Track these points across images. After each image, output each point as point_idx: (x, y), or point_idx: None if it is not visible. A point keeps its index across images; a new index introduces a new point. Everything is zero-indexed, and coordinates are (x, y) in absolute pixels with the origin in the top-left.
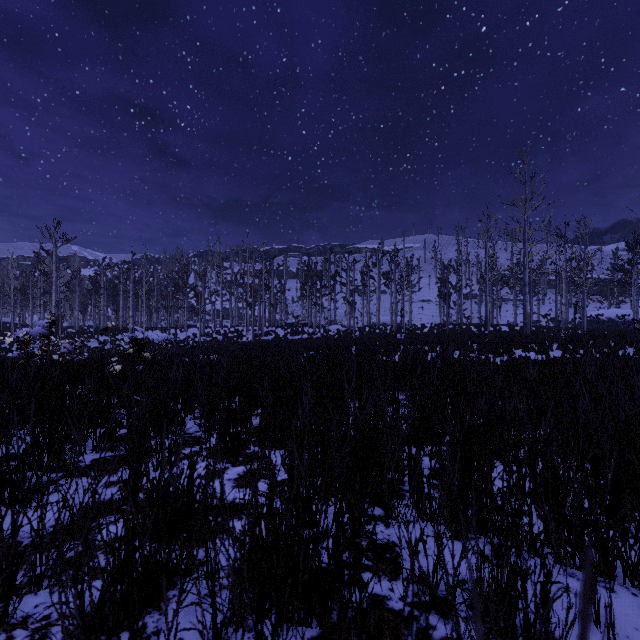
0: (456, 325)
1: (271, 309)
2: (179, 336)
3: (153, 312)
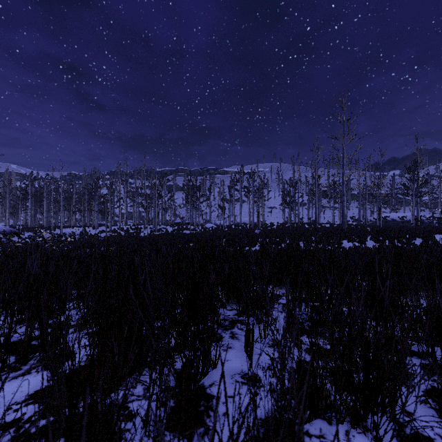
0: (294, 224)
1: (163, 212)
2: (91, 232)
3: (71, 214)
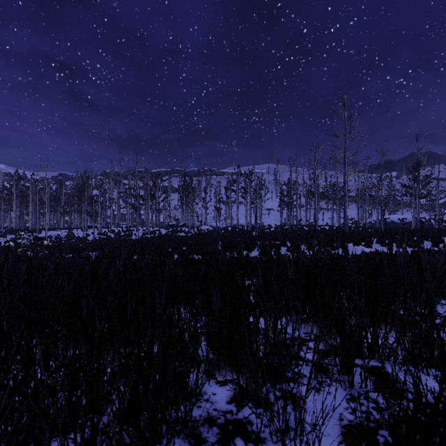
0: (292, 225)
1: (157, 214)
2: (79, 235)
3: (58, 215)
